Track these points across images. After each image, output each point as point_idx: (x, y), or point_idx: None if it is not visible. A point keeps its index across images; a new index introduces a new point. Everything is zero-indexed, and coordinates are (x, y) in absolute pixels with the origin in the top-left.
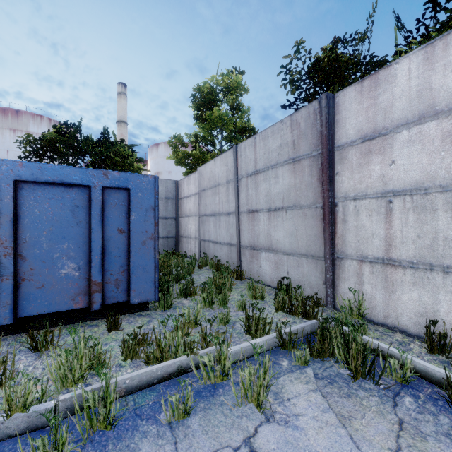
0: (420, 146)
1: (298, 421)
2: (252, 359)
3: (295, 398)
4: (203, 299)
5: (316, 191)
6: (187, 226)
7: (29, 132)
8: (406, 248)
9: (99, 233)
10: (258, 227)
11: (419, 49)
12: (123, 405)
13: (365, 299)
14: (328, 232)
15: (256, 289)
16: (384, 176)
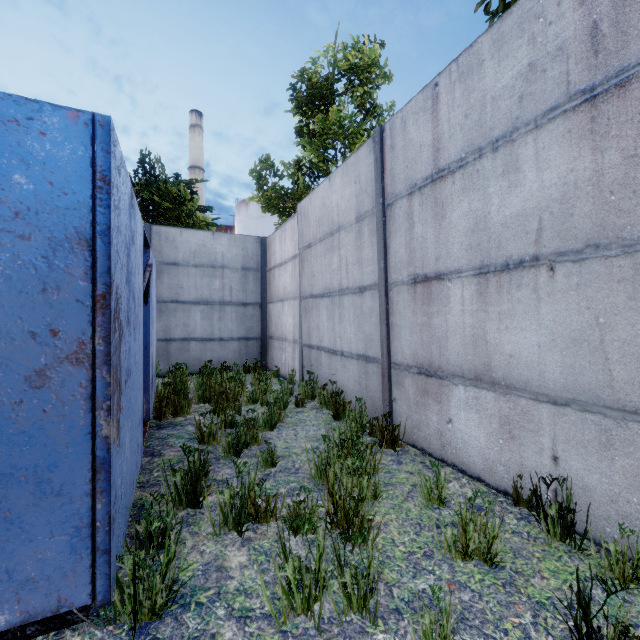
0: None
1: None
2: None
3: None
4: (282, 586)
5: None
6: (280, 318)
7: None
8: None
9: None
10: (442, 319)
11: None
12: None
13: None
14: None
15: (468, 524)
16: None
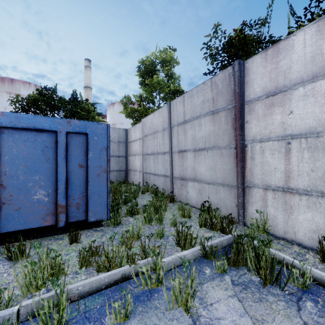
0: (313, 99)
1: (220, 324)
2: (181, 268)
3: (217, 303)
4: (144, 217)
5: (230, 136)
6: (134, 162)
7: (20, 94)
8: (302, 179)
9: (63, 167)
10: (186, 163)
11: (313, 23)
12: (75, 309)
13: (269, 218)
14: (239, 166)
15: (185, 210)
16: (284, 124)
